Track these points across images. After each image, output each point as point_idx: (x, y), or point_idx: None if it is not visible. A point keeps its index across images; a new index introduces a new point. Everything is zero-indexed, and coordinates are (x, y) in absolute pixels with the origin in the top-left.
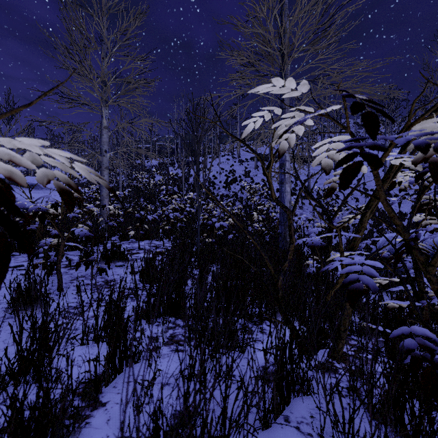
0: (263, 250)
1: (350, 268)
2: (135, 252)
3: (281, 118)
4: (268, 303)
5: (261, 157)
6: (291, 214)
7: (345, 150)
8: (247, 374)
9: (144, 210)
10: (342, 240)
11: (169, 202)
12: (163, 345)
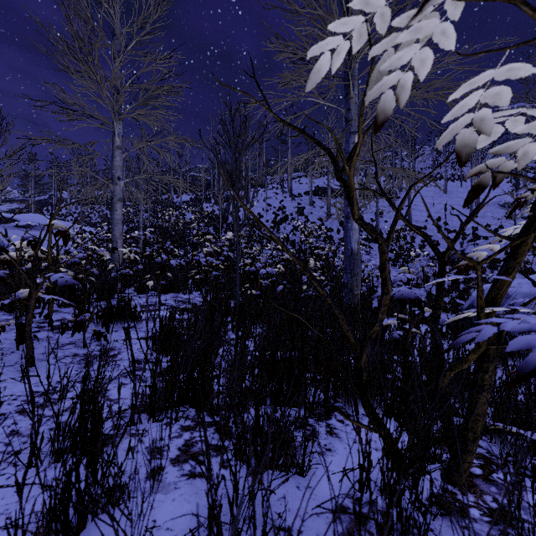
0: (336, 305)
1: (526, 340)
2: (154, 308)
3: (347, 132)
4: (338, 384)
5: (318, 190)
6: (385, 244)
7: (514, 106)
8: (313, 526)
9: (170, 255)
10: (421, 293)
11: (201, 244)
12: (170, 463)
